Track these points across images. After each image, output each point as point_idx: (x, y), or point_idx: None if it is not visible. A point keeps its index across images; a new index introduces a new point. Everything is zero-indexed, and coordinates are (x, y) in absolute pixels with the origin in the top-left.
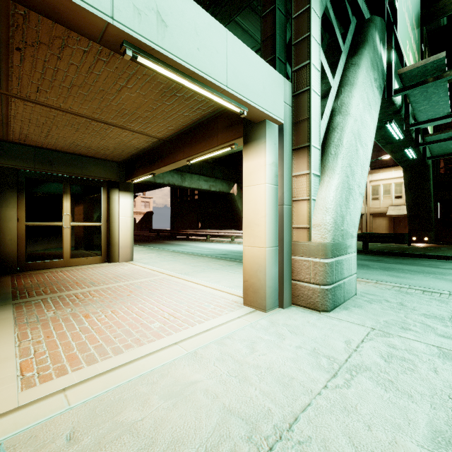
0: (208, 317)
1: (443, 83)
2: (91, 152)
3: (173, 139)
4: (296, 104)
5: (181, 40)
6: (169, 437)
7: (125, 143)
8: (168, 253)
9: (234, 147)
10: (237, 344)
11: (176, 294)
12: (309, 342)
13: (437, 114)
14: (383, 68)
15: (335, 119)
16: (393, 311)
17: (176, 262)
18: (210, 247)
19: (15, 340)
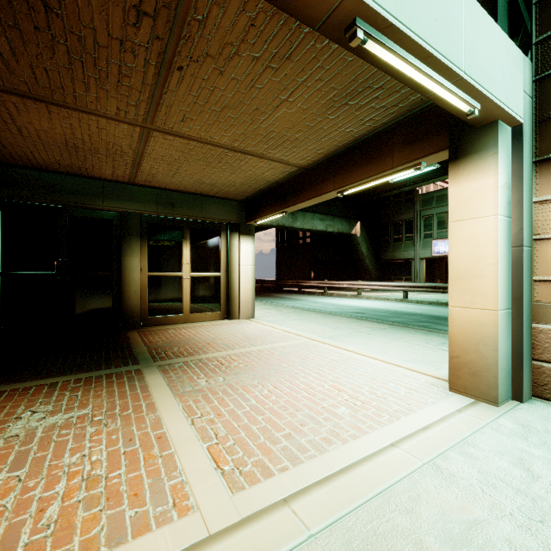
0: (411, 406)
1: None
2: (213, 191)
3: (317, 166)
4: (540, 93)
5: (419, 9)
6: None
7: (256, 176)
8: (289, 310)
9: (421, 168)
10: (494, 458)
11: (339, 366)
12: None
13: None
14: None
15: None
16: None
17: (308, 321)
18: (333, 303)
19: (184, 414)
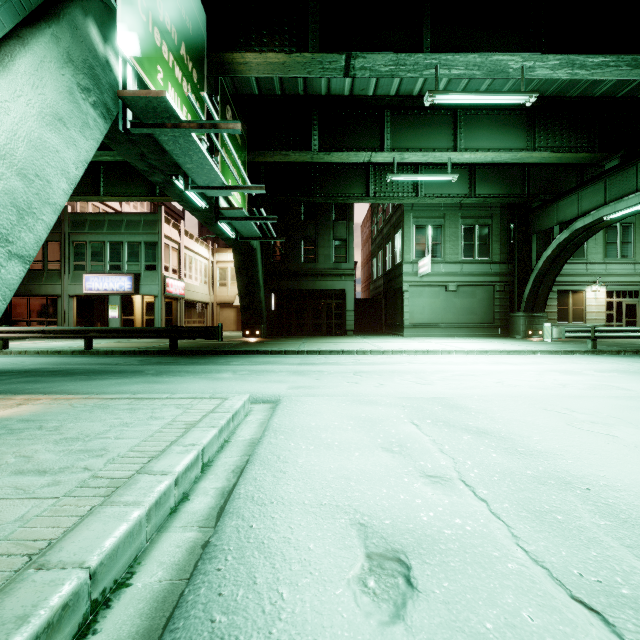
0: None
1: (192, 139)
2: None
3: None
4: None
5: None
6: None
7: None
8: None
9: None
10: None
11: None
12: None
13: (213, 182)
14: (119, 85)
15: None
16: (12, 445)
17: None
18: None
19: None
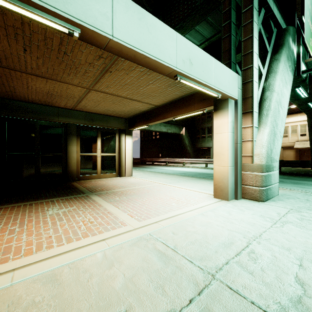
0: (198, 202)
1: None
2: (113, 113)
3: (163, 105)
4: (244, 88)
5: (197, 69)
6: (211, 235)
7: (135, 108)
8: (149, 172)
9: (205, 111)
10: (221, 212)
11: (173, 192)
12: (258, 213)
13: None
14: (294, 57)
15: (265, 93)
16: (302, 202)
17: (159, 177)
18: (171, 169)
19: (115, 207)
